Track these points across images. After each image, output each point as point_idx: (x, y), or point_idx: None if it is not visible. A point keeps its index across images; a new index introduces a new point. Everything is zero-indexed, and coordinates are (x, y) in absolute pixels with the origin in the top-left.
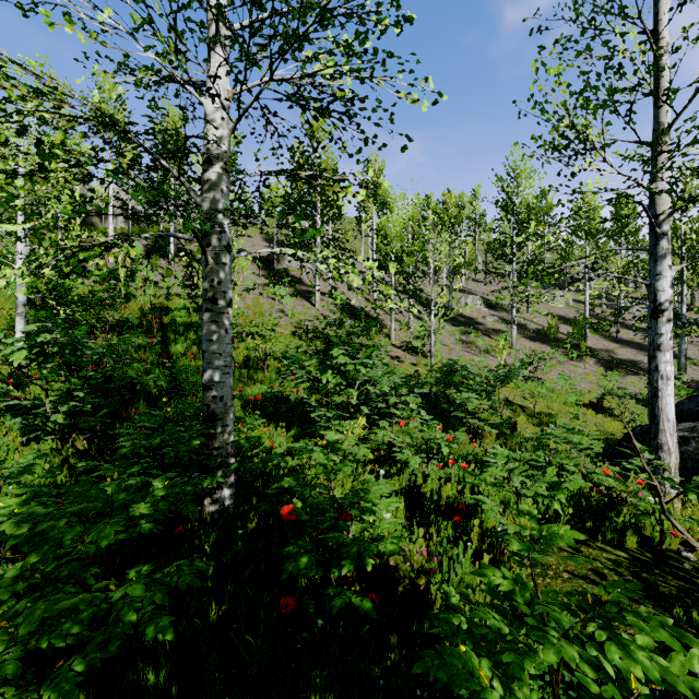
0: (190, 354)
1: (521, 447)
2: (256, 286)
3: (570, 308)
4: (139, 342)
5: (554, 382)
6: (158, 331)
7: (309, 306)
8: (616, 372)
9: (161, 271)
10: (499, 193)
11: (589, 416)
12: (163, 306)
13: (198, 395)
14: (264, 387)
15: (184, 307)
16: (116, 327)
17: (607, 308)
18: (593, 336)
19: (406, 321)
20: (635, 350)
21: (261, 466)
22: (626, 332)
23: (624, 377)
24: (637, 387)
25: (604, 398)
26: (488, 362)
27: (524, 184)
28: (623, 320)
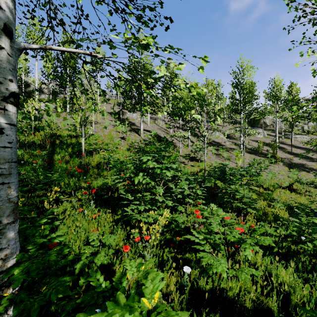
0: (64, 160)
1: (265, 218)
2: (110, 126)
3: (266, 138)
4: (36, 153)
5: (266, 175)
6: (50, 147)
7: (137, 136)
8: (295, 170)
9: (61, 118)
10: (234, 79)
11: (287, 194)
12: (56, 134)
13: (49, 190)
14: (106, 180)
15: (69, 135)
16: (24, 144)
17: (284, 138)
18: (279, 151)
19: (187, 144)
20: (301, 158)
21: (33, 313)
22: (295, 149)
23: (299, 172)
24: (306, 177)
25: (293, 183)
26: (230, 164)
27: (247, 74)
28: (293, 144)
